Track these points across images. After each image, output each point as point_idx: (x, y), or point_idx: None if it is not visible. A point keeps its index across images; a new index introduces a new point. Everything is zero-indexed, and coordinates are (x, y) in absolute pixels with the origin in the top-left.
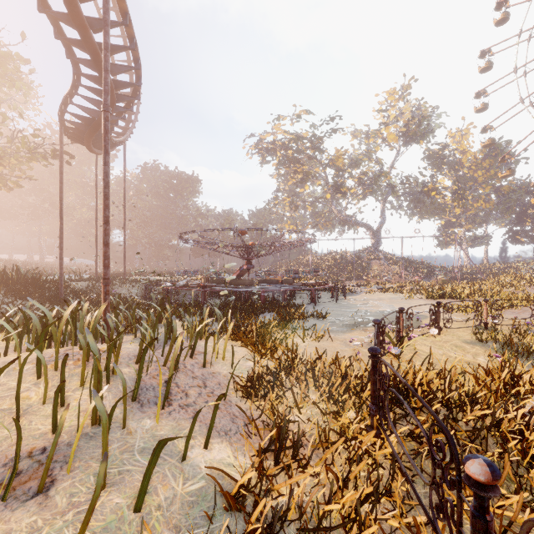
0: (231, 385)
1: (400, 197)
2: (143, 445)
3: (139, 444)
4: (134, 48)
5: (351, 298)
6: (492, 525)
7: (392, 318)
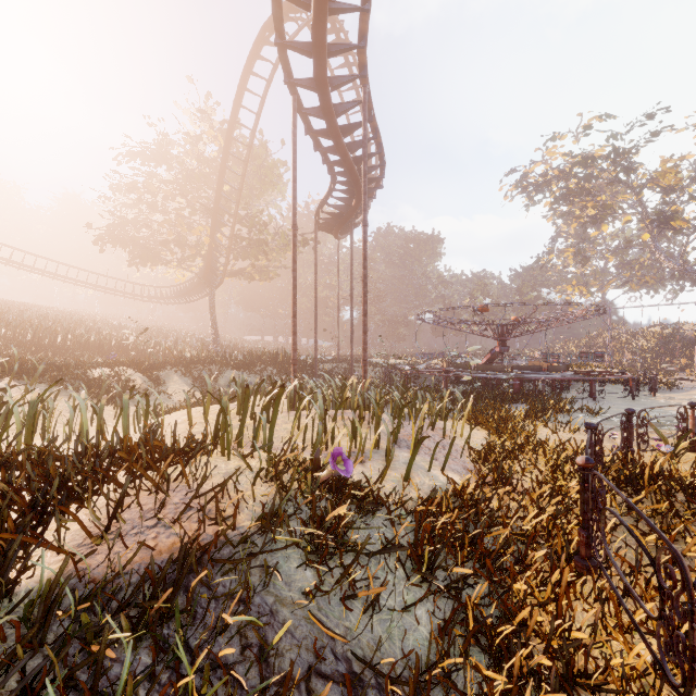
0: (467, 454)
1: None
2: (404, 462)
3: (402, 461)
4: (381, 152)
5: (666, 396)
6: (589, 489)
7: None
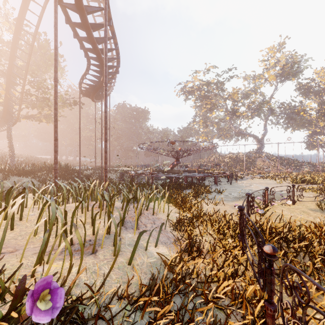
0: (167, 224)
1: (277, 116)
2: (129, 243)
3: (127, 242)
4: (117, 49)
5: (241, 182)
6: (274, 272)
7: None
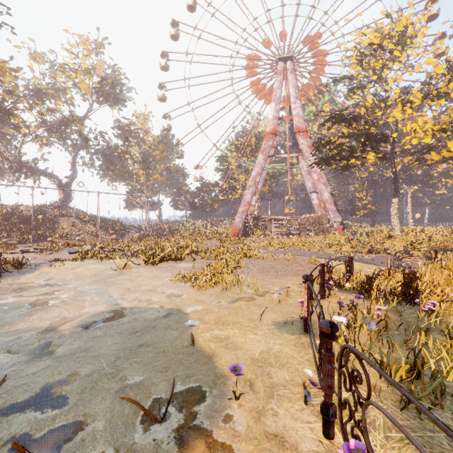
0: None
1: (92, 155)
2: None
3: None
4: None
5: (16, 281)
6: None
7: (128, 349)
